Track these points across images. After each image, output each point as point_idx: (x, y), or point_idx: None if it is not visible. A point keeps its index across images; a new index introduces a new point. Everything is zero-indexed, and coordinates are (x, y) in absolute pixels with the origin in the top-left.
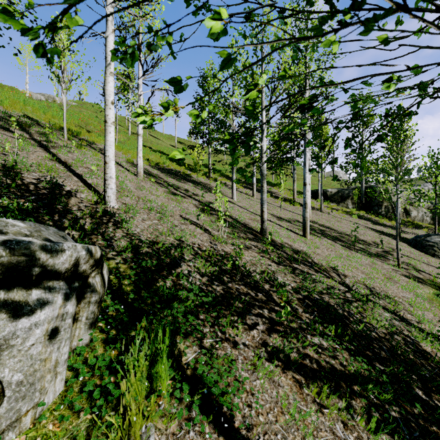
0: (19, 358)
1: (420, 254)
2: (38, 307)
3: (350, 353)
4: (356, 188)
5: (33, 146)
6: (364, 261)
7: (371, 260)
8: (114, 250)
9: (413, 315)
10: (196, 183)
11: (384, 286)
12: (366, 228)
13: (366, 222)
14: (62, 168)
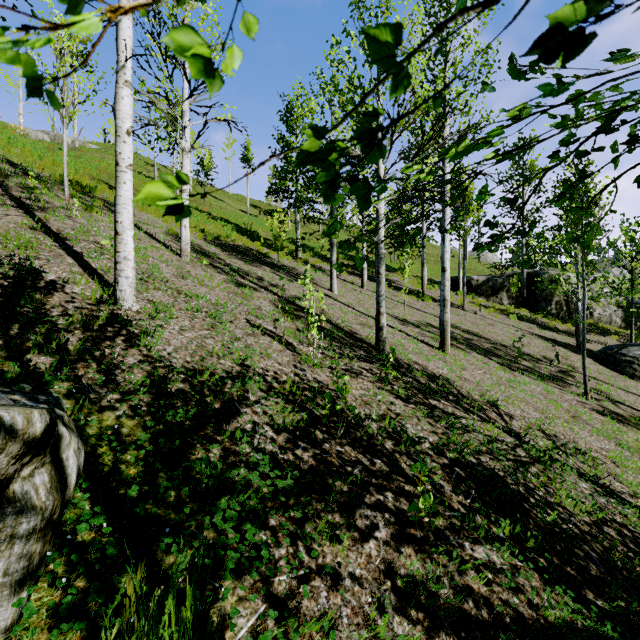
0: None
1: (613, 374)
2: None
3: (541, 575)
4: (514, 274)
5: (4, 207)
6: (535, 389)
7: (545, 387)
8: (117, 390)
9: (623, 482)
10: (277, 268)
11: (571, 431)
12: (530, 335)
13: (530, 325)
14: (49, 242)
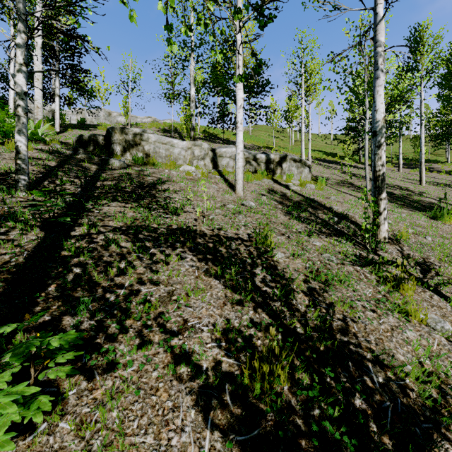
0: (305, 173)
1: None
2: (306, 168)
3: None
4: None
5: None
6: None
7: None
8: None
9: None
10: (344, 165)
11: None
12: None
13: None
14: None
